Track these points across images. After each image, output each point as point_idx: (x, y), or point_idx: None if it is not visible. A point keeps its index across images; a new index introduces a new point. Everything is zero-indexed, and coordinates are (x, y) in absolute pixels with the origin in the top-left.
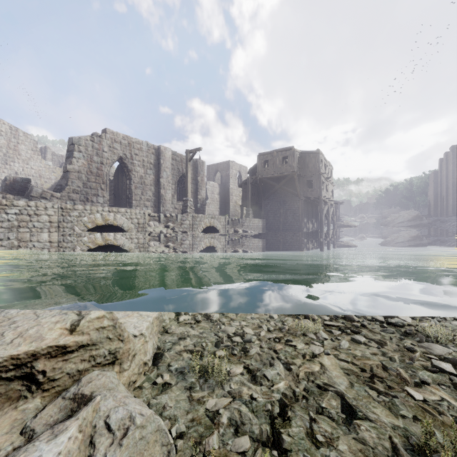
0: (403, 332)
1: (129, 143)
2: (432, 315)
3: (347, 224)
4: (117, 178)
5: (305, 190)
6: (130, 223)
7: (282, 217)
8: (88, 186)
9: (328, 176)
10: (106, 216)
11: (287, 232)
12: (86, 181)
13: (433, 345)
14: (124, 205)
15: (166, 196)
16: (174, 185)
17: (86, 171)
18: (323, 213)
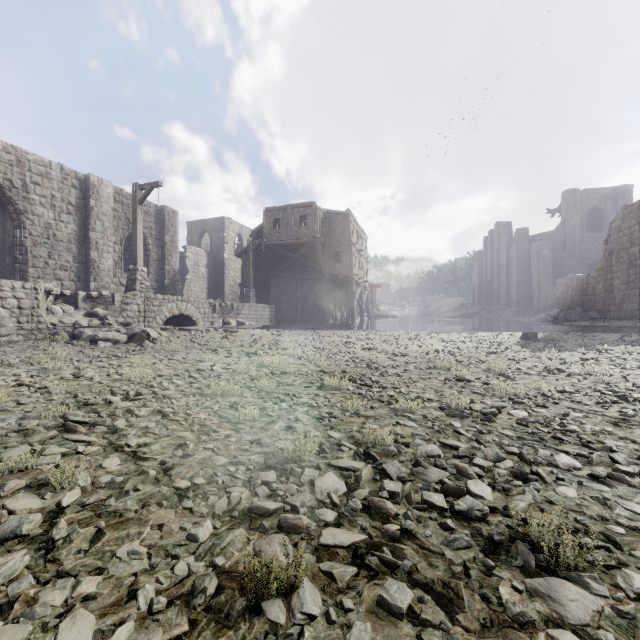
0: (486, 538)
1: (20, 160)
2: (521, 473)
3: (385, 314)
4: None
5: (332, 265)
6: None
7: (300, 303)
8: None
9: (362, 247)
10: None
11: (307, 324)
12: None
13: (560, 587)
14: (9, 274)
15: (101, 263)
16: (119, 245)
17: None
18: (355, 298)
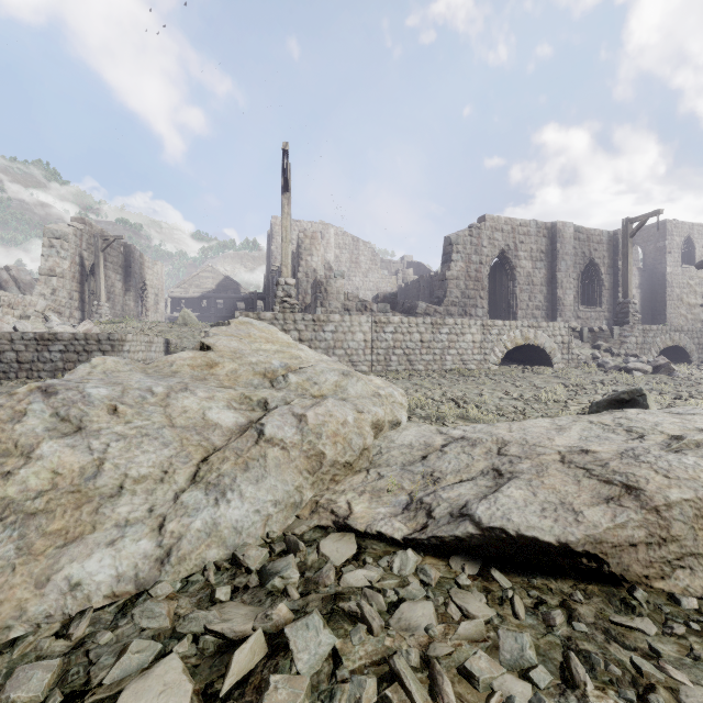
0: None
1: (512, 228)
2: None
3: None
4: (493, 281)
5: None
6: (552, 342)
7: None
8: (466, 296)
9: None
10: (525, 333)
11: None
12: (464, 288)
13: None
14: (504, 317)
15: (564, 300)
16: (576, 280)
17: (463, 277)
18: None
